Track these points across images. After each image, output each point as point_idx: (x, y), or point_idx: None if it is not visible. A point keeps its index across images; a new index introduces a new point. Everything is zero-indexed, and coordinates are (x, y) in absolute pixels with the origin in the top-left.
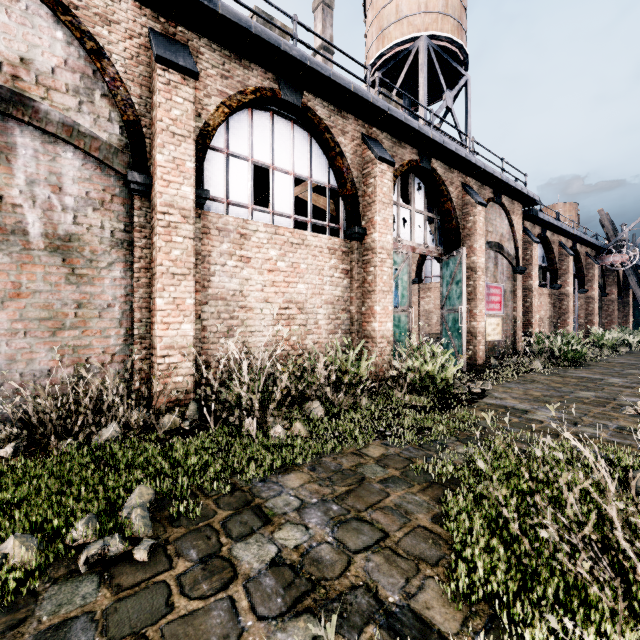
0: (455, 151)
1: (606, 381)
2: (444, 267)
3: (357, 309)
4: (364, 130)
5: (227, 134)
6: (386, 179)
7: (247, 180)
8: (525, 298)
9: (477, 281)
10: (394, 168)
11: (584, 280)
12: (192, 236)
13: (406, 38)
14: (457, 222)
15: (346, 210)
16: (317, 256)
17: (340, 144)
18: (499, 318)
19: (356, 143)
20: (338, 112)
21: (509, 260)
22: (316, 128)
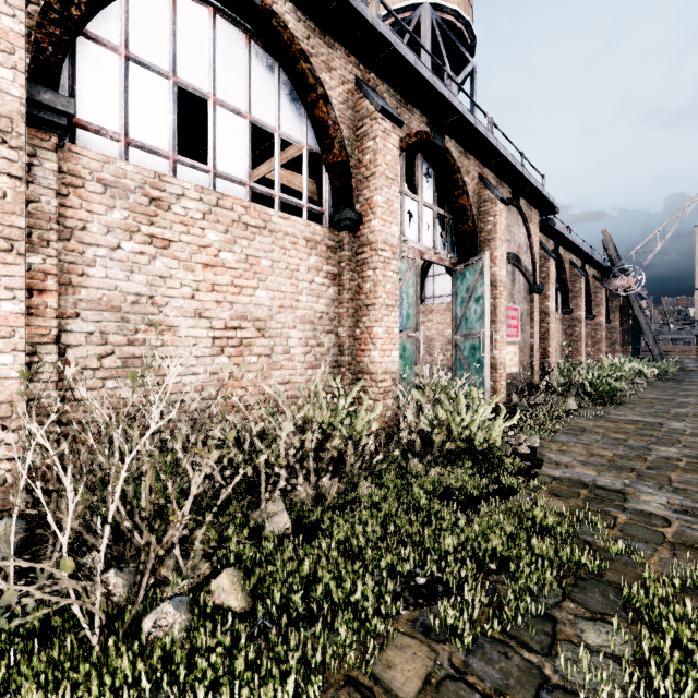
0: (475, 126)
1: (669, 427)
2: (458, 280)
3: (349, 331)
4: (358, 72)
5: (125, 22)
6: (390, 143)
7: (166, 110)
8: (541, 323)
9: (498, 298)
10: (399, 137)
11: (592, 305)
12: (17, 172)
13: (405, 4)
14: (474, 223)
15: (332, 186)
16: (288, 249)
17: (324, 83)
18: (516, 346)
19: (347, 88)
20: (321, 34)
21: (526, 277)
22: (286, 50)
